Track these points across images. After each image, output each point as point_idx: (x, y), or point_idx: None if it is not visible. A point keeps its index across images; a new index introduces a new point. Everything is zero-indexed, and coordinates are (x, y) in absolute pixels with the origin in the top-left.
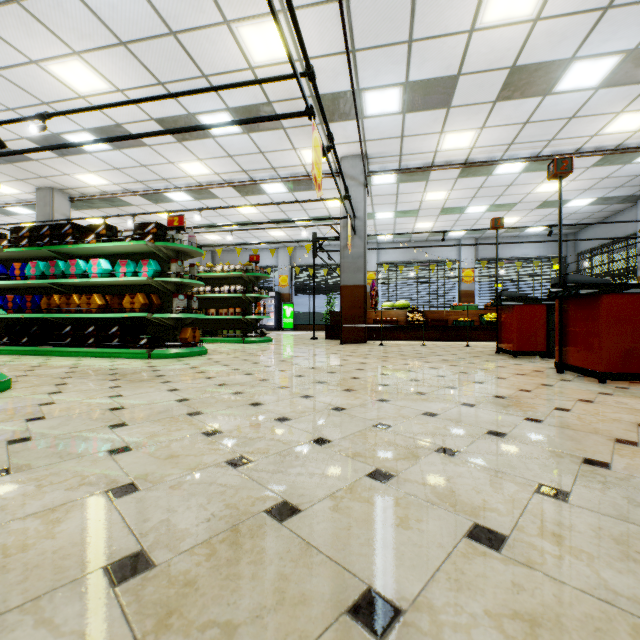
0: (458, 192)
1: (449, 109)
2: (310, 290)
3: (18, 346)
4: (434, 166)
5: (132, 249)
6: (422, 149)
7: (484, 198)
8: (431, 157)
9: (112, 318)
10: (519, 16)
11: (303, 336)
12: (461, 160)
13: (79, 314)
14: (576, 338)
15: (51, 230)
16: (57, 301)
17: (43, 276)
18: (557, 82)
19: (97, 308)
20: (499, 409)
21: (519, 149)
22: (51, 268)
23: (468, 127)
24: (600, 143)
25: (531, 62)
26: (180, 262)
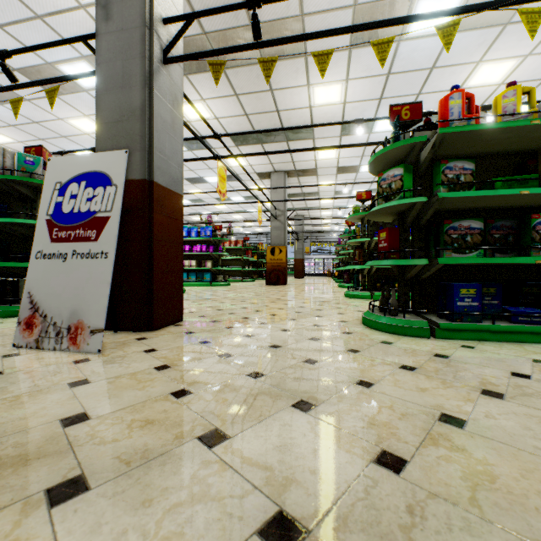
0: None
1: None
2: None
3: None
4: None
5: None
6: None
7: None
8: None
9: None
10: None
11: None
12: None
13: None
14: None
15: None
16: None
17: None
18: None
19: None
20: None
21: None
22: None
23: None
24: None
25: None
26: None
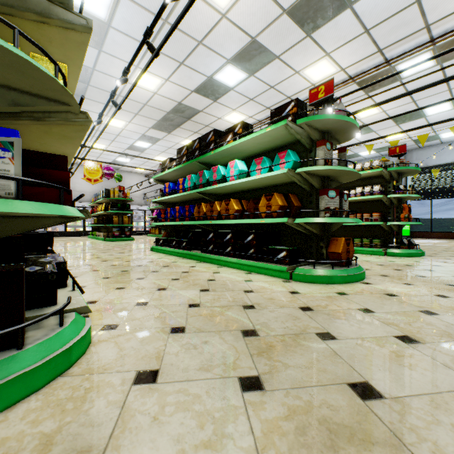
0: None
1: None
2: (433, 194)
3: (180, 249)
4: None
5: (267, 142)
6: None
7: None
8: None
9: (247, 225)
10: None
11: (449, 247)
12: None
13: (218, 221)
14: None
15: (199, 143)
16: (204, 209)
17: (195, 187)
18: None
19: (233, 214)
20: None
21: None
22: (199, 178)
23: None
24: None
25: None
26: (328, 145)
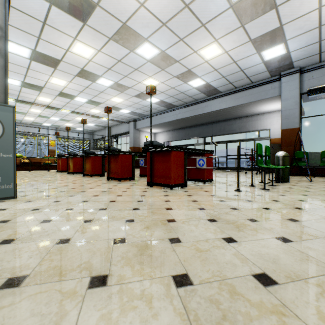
0: (46, 112)
1: (41, 92)
2: None
3: None
4: (35, 103)
5: None
6: (29, 97)
7: (58, 116)
8: (34, 100)
9: None
10: (61, 85)
11: None
12: (47, 104)
13: None
14: (70, 166)
15: None
16: None
17: None
18: (74, 98)
19: None
20: (48, 178)
21: (68, 107)
22: None
23: (49, 98)
24: (90, 113)
25: (66, 93)
26: None
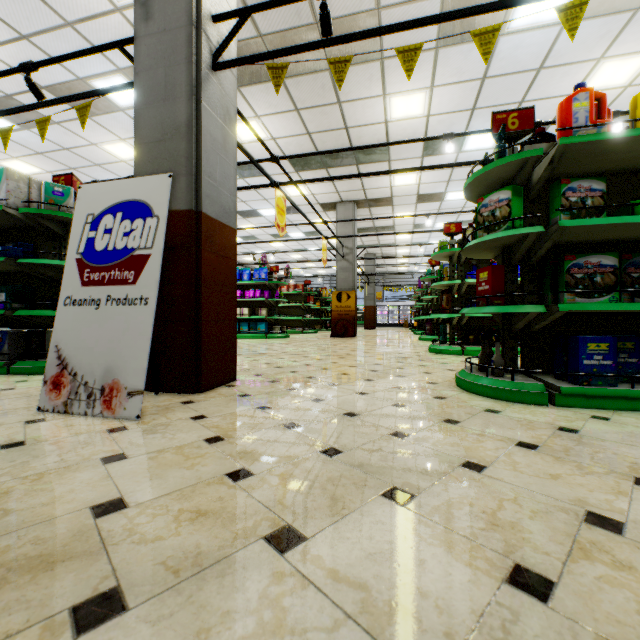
0: None
1: None
2: None
3: None
4: None
5: None
6: None
7: None
8: None
9: None
10: None
11: None
12: None
13: None
14: None
15: None
16: None
17: None
18: None
19: None
20: None
21: None
22: None
23: None
24: None
25: None
26: None
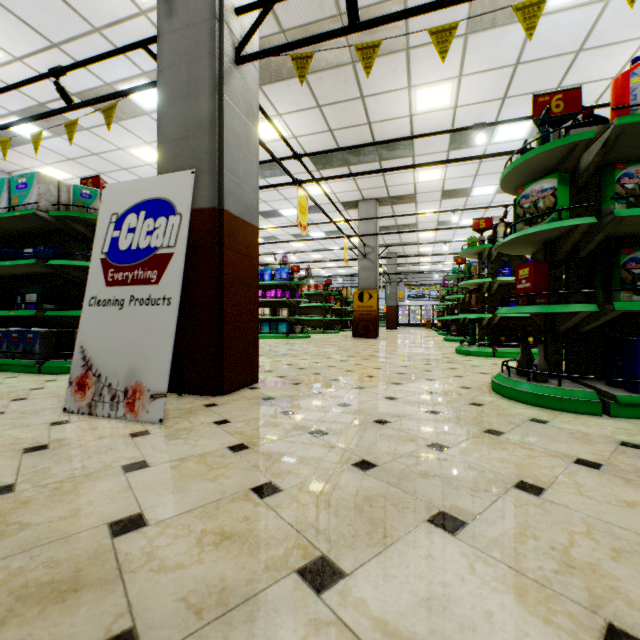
0: None
1: None
2: None
3: None
4: None
5: None
6: None
7: None
8: None
9: None
10: None
11: None
12: None
13: None
14: None
15: None
16: None
17: None
18: None
19: None
20: None
21: None
22: None
23: None
24: None
25: None
26: None
